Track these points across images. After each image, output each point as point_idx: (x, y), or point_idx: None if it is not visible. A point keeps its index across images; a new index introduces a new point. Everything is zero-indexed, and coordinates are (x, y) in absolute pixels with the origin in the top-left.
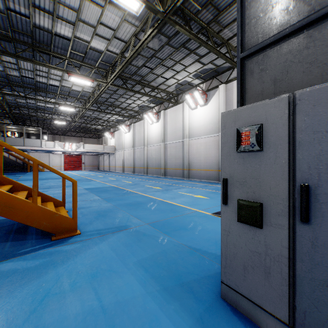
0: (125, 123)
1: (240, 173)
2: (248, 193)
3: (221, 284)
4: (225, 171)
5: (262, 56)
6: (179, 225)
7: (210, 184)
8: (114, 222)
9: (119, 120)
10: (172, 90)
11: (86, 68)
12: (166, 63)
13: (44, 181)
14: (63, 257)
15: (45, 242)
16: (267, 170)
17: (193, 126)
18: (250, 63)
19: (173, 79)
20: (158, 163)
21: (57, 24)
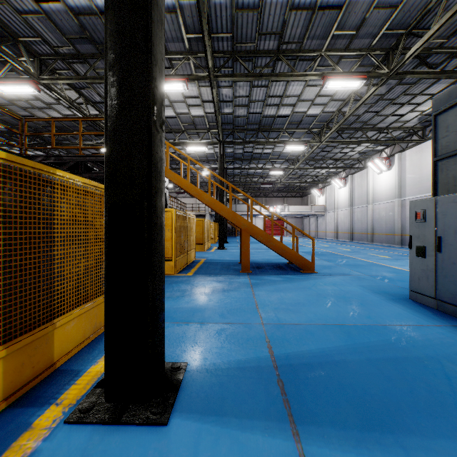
0: (339, 175)
1: (417, 232)
2: (420, 242)
3: (409, 291)
4: (410, 232)
5: (446, 161)
6: (397, 279)
7: None
8: (339, 271)
9: (331, 173)
10: (413, 124)
11: (299, 132)
12: (398, 100)
13: (260, 244)
14: (314, 278)
15: (299, 273)
16: (427, 231)
17: None
18: (440, 164)
19: (413, 112)
20: (389, 227)
21: (280, 109)
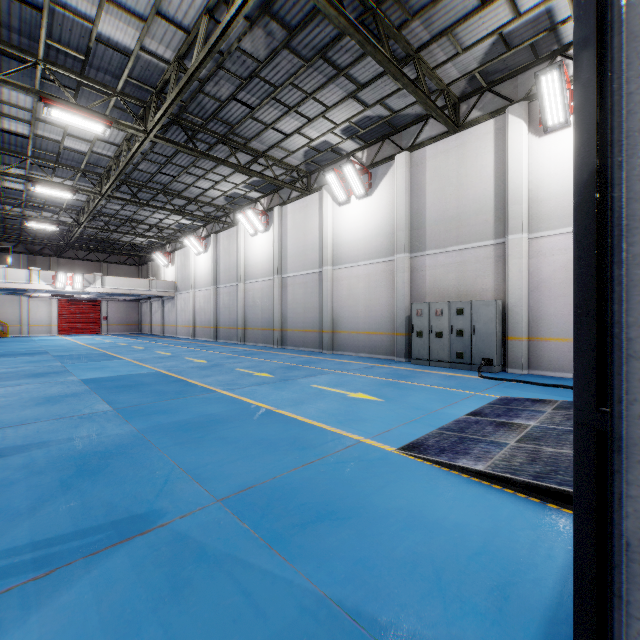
0: (198, 233)
1: None
2: None
3: None
4: None
5: None
6: (315, 501)
7: (378, 363)
8: (116, 500)
9: (184, 227)
10: (297, 162)
11: (94, 95)
12: (283, 95)
13: None
14: None
15: None
16: None
17: (342, 240)
18: None
19: (301, 136)
20: (267, 318)
21: None
